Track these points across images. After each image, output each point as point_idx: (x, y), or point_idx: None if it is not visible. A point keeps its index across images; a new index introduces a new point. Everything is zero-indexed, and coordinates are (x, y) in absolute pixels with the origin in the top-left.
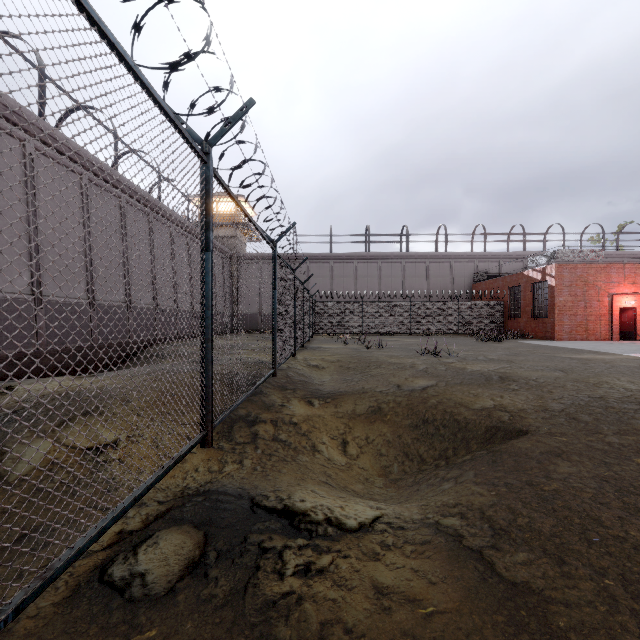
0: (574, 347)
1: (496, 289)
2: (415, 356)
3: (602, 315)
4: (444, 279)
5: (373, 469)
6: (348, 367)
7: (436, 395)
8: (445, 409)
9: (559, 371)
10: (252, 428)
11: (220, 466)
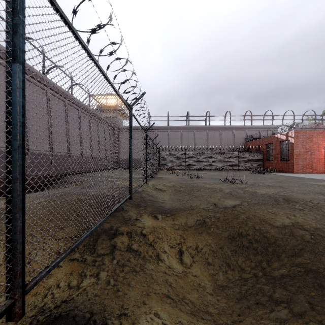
0: (311, 177)
1: (258, 145)
2: (220, 183)
3: (320, 159)
4: (229, 140)
5: (203, 274)
6: (180, 190)
7: (244, 213)
8: (254, 225)
9: (321, 194)
10: (112, 240)
11: (79, 281)
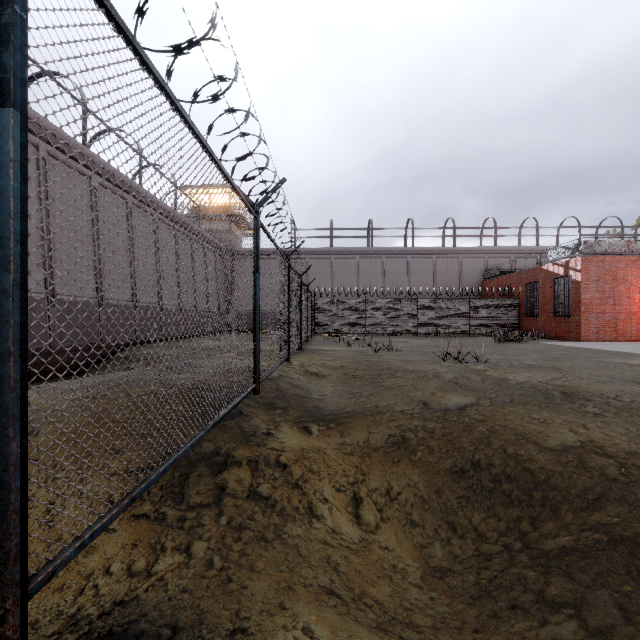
0: (614, 349)
1: (510, 286)
2: (435, 361)
3: (633, 313)
4: (452, 276)
5: (402, 545)
6: (354, 375)
7: (483, 421)
8: (504, 446)
9: (636, 384)
10: (218, 476)
11: (150, 560)
